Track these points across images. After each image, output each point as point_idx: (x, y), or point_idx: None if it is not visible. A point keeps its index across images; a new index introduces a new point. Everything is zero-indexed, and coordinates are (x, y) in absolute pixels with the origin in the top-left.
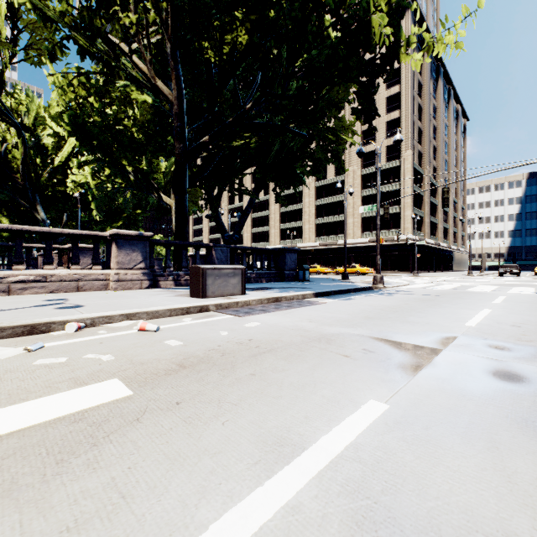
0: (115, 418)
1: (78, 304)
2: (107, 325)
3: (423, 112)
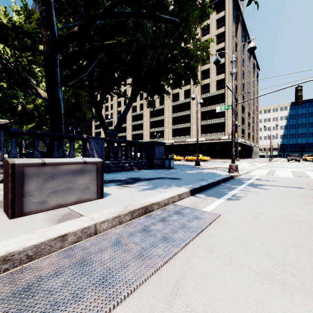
0: None
1: None
2: None
3: (237, 61)
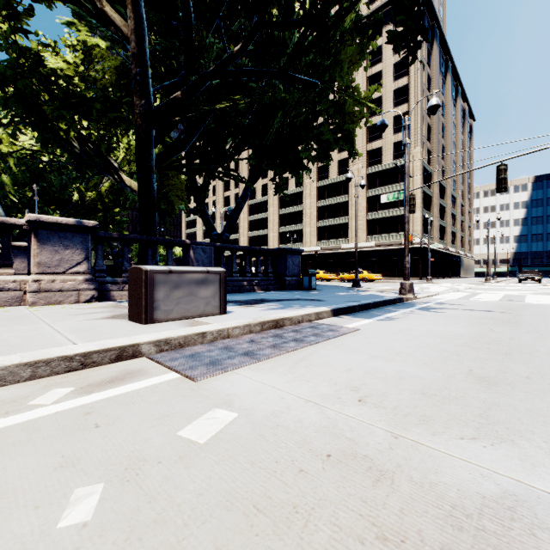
0: None
1: None
2: None
3: None
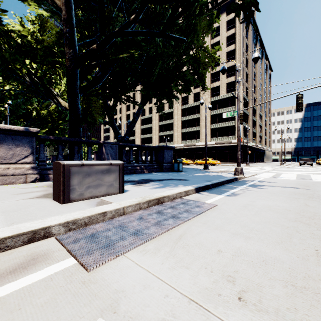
0: None
1: None
2: None
3: (248, 62)
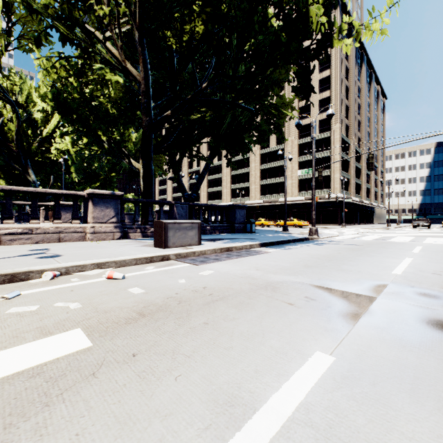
0: (72, 372)
1: (57, 253)
2: (80, 273)
3: (349, 91)
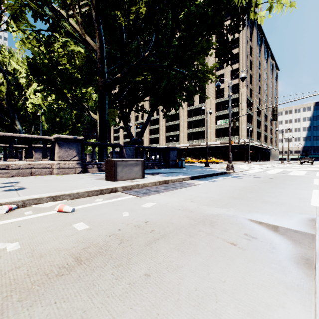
0: None
1: (23, 186)
2: (36, 206)
3: (252, 64)
